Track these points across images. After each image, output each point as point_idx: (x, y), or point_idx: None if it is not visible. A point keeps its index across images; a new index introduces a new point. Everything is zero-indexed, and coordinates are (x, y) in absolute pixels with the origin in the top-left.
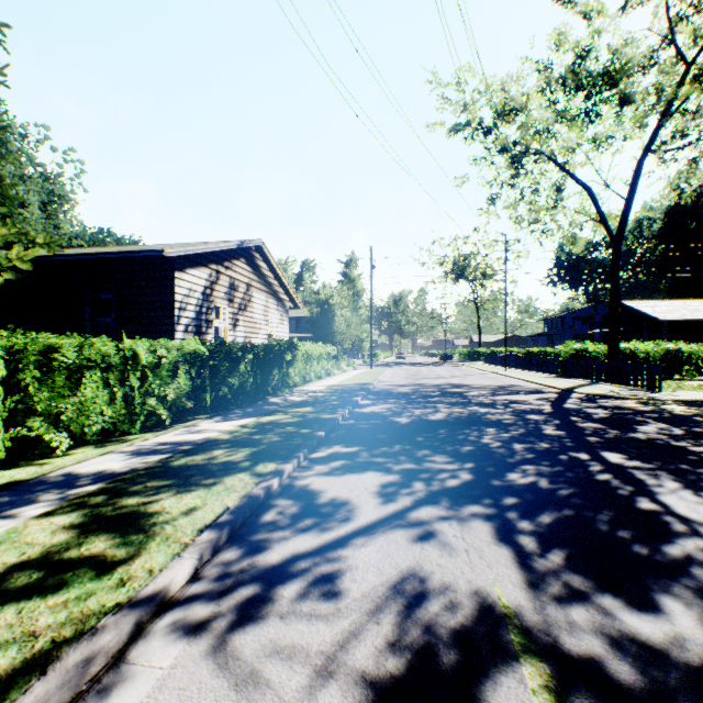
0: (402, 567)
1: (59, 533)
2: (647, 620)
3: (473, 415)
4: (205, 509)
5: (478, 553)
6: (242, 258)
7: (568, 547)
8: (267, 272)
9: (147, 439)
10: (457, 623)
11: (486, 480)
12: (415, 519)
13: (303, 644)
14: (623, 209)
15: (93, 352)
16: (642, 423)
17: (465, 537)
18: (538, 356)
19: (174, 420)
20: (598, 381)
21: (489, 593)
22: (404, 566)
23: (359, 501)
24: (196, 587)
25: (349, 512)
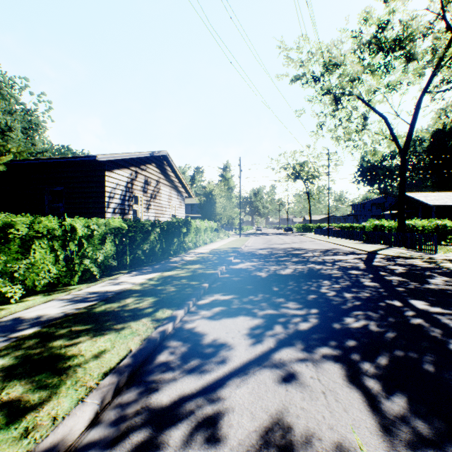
0: (271, 411)
1: None
2: None
3: (312, 271)
4: (113, 352)
5: (334, 395)
6: (153, 163)
7: (407, 390)
8: (170, 173)
9: (81, 290)
10: None
11: (329, 324)
12: (278, 360)
13: None
14: (408, 131)
15: (41, 227)
16: (431, 277)
17: (320, 379)
18: (348, 229)
19: (103, 274)
20: (391, 246)
21: (350, 442)
22: (273, 409)
23: (234, 343)
24: (93, 433)
25: (226, 353)
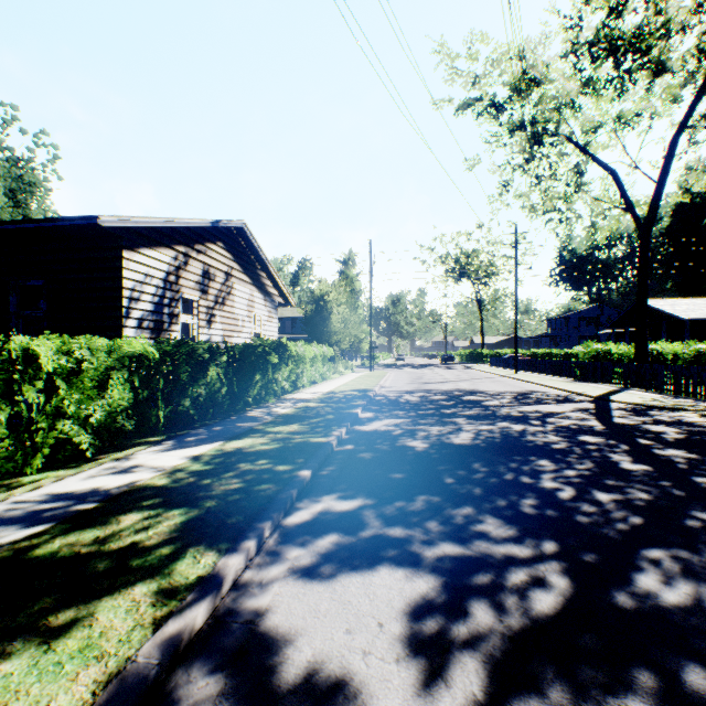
0: None
1: None
2: None
3: (509, 436)
4: None
5: None
6: (219, 242)
7: None
8: (252, 261)
9: (38, 488)
10: None
11: (602, 594)
12: None
13: None
14: (653, 193)
15: None
16: None
17: None
18: (544, 358)
19: (110, 445)
20: (627, 386)
21: None
22: None
23: (369, 679)
24: None
25: None
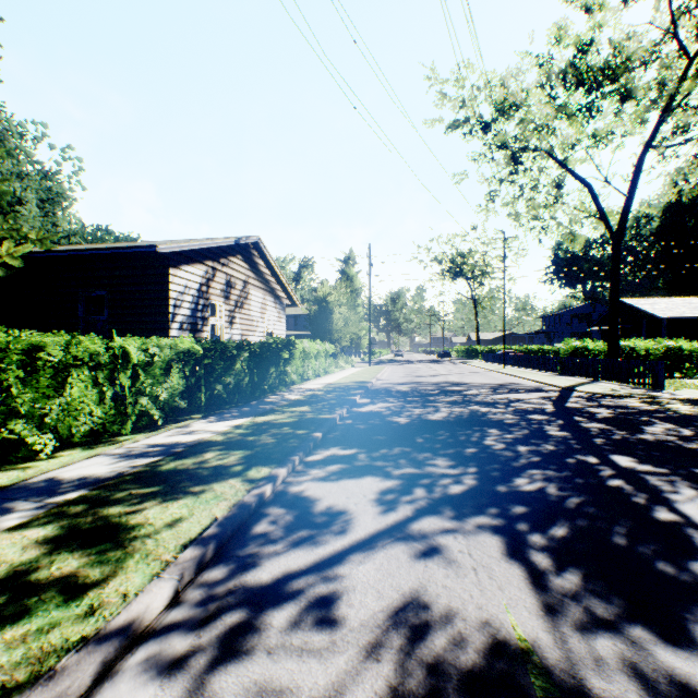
0: (404, 589)
1: (30, 548)
2: (684, 657)
3: (474, 415)
4: (192, 520)
5: (487, 572)
6: (238, 255)
7: (586, 565)
8: (264, 270)
9: (137, 441)
10: (468, 661)
11: (491, 486)
12: (417, 531)
13: (292, 688)
14: (623, 205)
15: (81, 350)
16: (648, 423)
17: (472, 553)
18: (536, 354)
19: (167, 420)
20: (598, 379)
21: (502, 622)
22: (407, 588)
23: (357, 510)
24: (175, 613)
25: (346, 523)
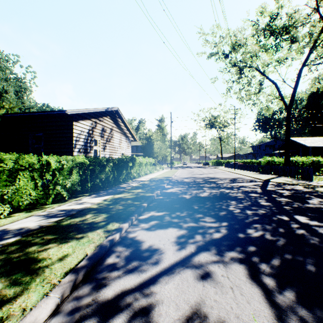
0: (192, 303)
1: None
2: None
3: (223, 194)
4: (73, 255)
5: (239, 290)
6: (108, 116)
7: (295, 285)
8: (121, 123)
9: (53, 208)
10: None
11: (235, 234)
12: (198, 262)
13: None
14: (292, 93)
15: (24, 162)
16: (309, 198)
17: (229, 277)
18: (249, 163)
19: (71, 196)
20: (280, 176)
21: None
22: (193, 302)
23: (164, 248)
24: (54, 321)
25: (158, 256)
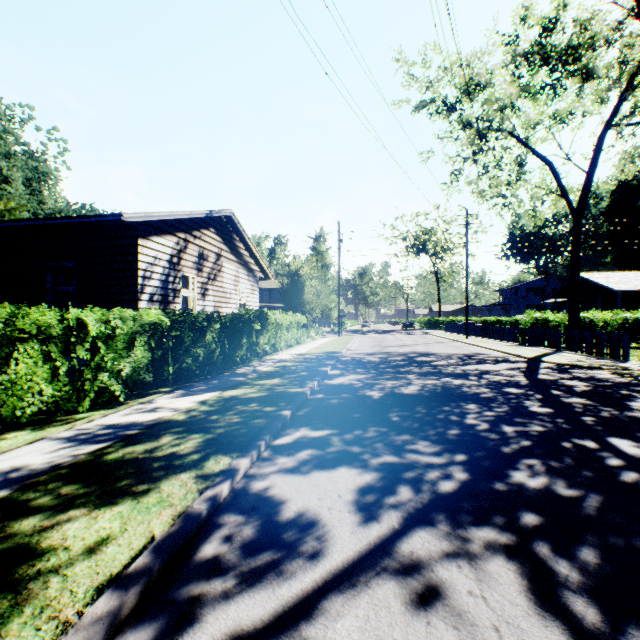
0: None
1: None
2: None
3: (448, 388)
4: (121, 541)
5: (516, 635)
6: (211, 228)
7: None
8: (237, 243)
9: (92, 421)
10: None
11: (486, 482)
12: (409, 554)
13: None
14: (584, 182)
15: (26, 322)
16: (631, 398)
17: (487, 597)
18: (494, 324)
19: (133, 394)
20: (560, 350)
21: None
22: None
23: (331, 519)
24: None
25: (318, 540)
